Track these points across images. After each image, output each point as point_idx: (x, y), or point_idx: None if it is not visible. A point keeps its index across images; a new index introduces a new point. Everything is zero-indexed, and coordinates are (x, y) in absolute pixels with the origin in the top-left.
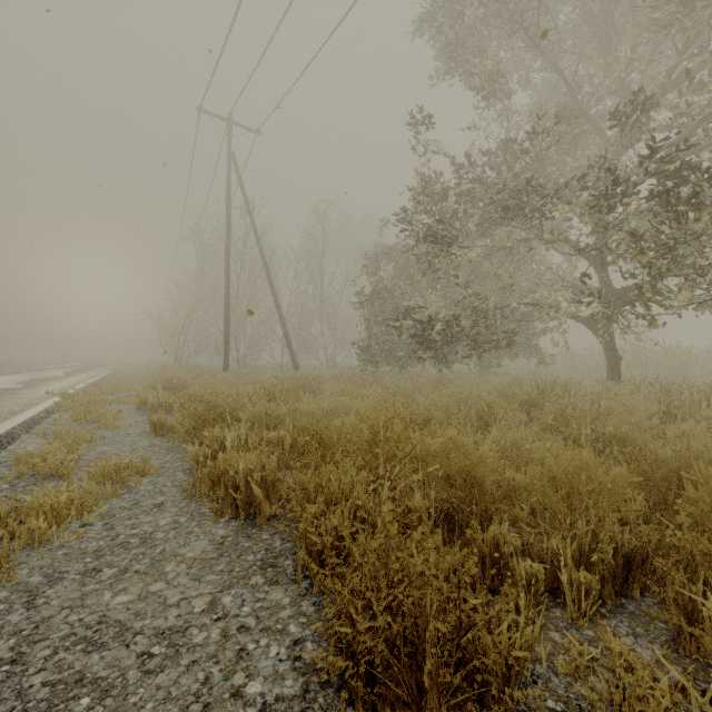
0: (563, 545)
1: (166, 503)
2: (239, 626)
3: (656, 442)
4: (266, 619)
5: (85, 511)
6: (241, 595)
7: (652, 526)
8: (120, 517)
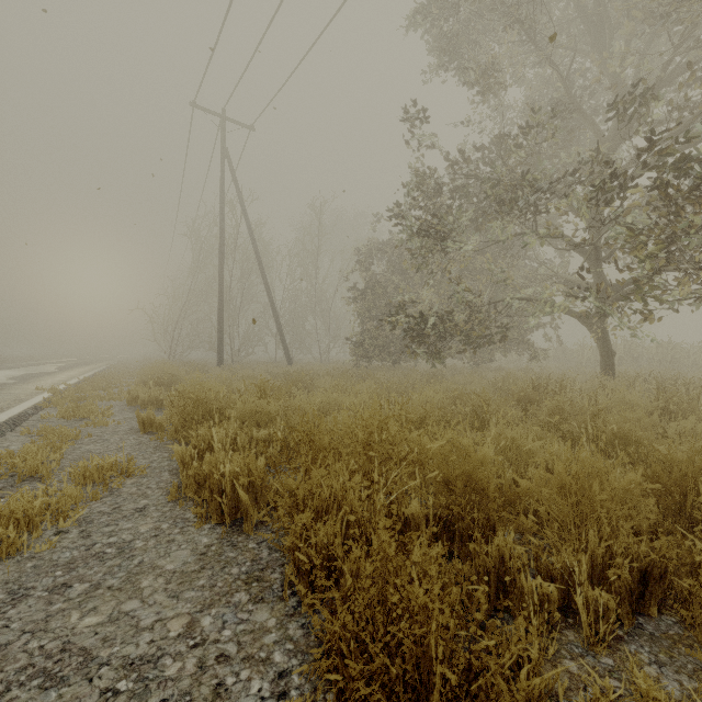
0: (574, 558)
1: (148, 507)
2: (218, 655)
3: (661, 441)
4: (248, 645)
5: (60, 517)
6: (223, 616)
7: (671, 538)
8: (98, 524)
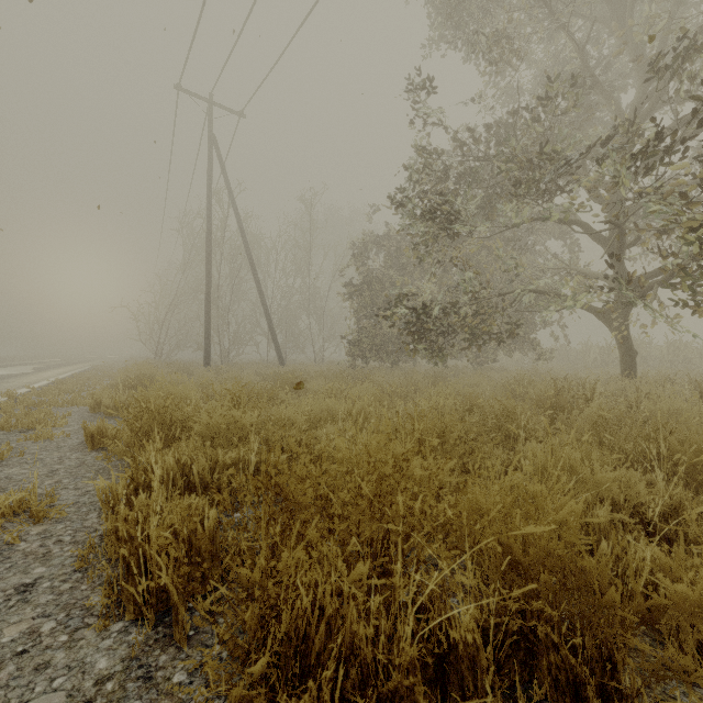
0: None
1: (40, 582)
2: None
3: None
4: None
5: None
6: None
7: None
8: None
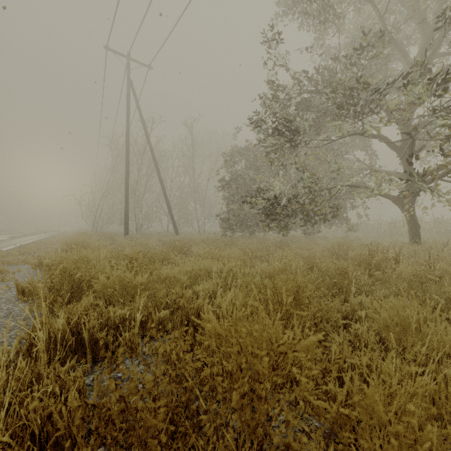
0: None
1: None
2: None
3: None
4: None
5: None
6: None
7: None
8: None
